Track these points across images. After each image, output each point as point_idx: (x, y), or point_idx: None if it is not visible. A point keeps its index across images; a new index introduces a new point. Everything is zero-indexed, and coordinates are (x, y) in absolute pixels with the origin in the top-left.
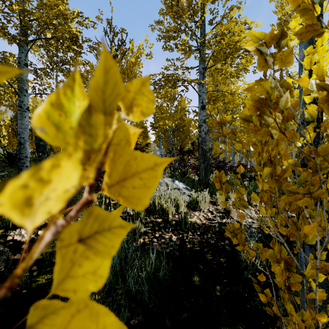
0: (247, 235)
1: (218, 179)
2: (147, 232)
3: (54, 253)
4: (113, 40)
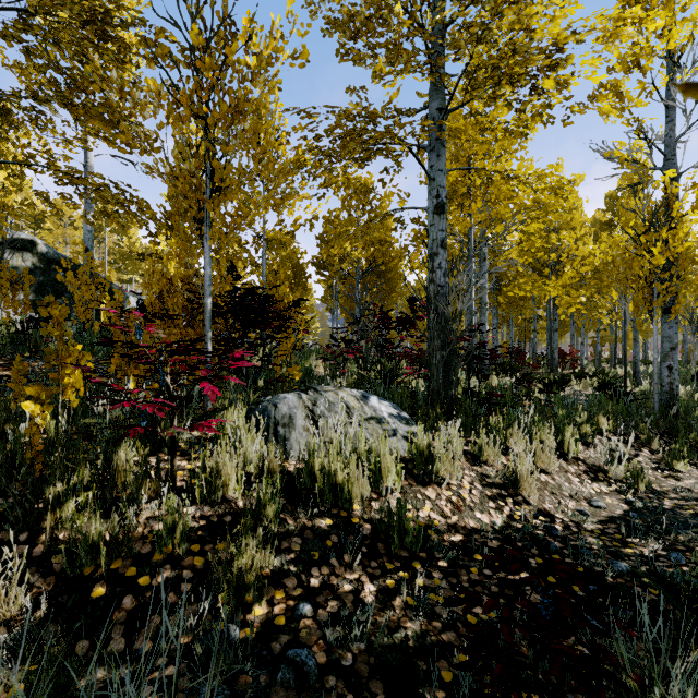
0: None
1: None
2: (283, 572)
3: None
4: (198, 11)
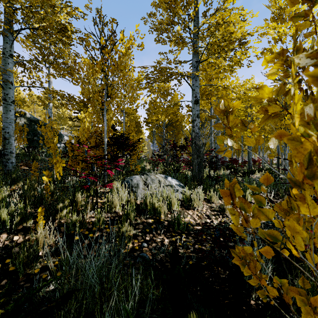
0: (264, 265)
1: (228, 191)
2: (137, 234)
3: (29, 263)
4: (102, 30)
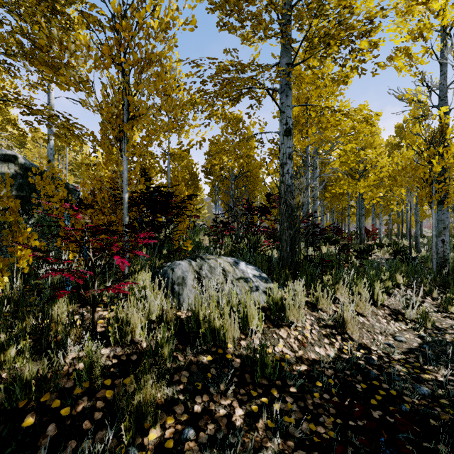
0: None
1: None
2: (174, 400)
3: None
4: None
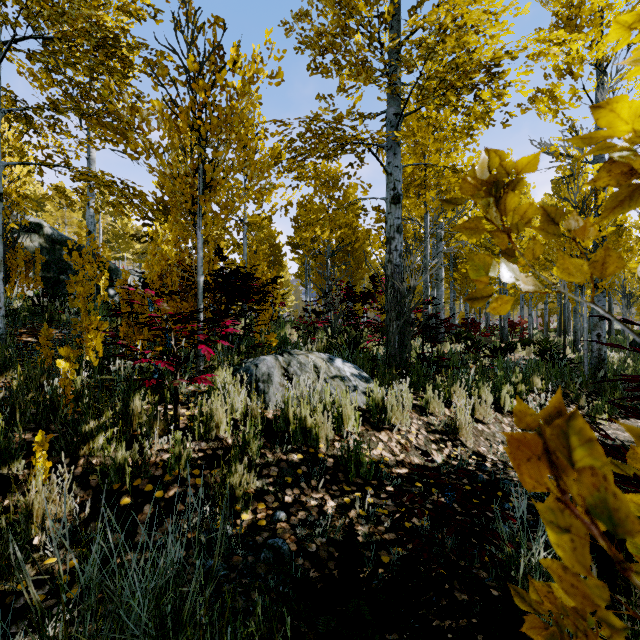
0: None
1: (537, 440)
2: (264, 490)
3: (5, 567)
4: (193, 40)
